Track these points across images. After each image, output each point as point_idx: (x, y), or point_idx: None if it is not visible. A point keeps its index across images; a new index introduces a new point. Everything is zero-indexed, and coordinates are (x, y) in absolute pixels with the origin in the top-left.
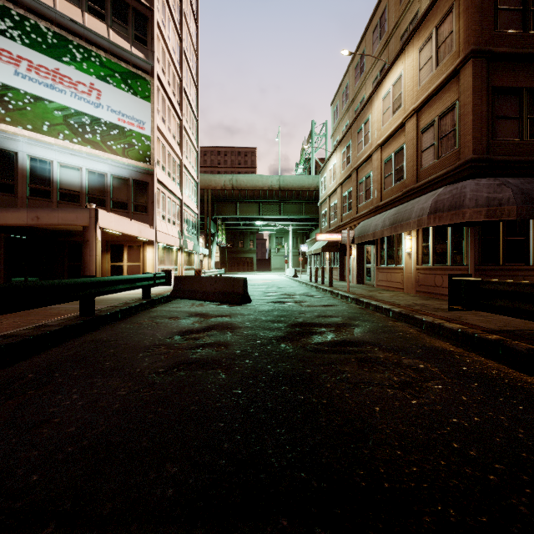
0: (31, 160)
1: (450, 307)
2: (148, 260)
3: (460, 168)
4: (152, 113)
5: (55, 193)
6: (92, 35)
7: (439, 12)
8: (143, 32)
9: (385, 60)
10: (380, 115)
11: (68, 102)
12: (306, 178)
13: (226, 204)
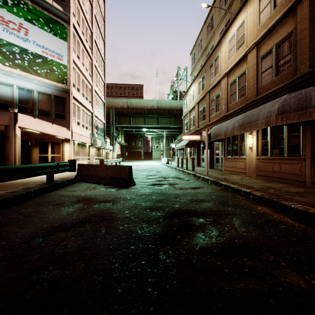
0: None
1: None
2: (66, 153)
3: (299, 79)
4: (68, 50)
5: None
6: None
7: None
8: None
9: (229, 17)
10: (226, 52)
11: (0, 35)
12: (174, 101)
13: (124, 117)
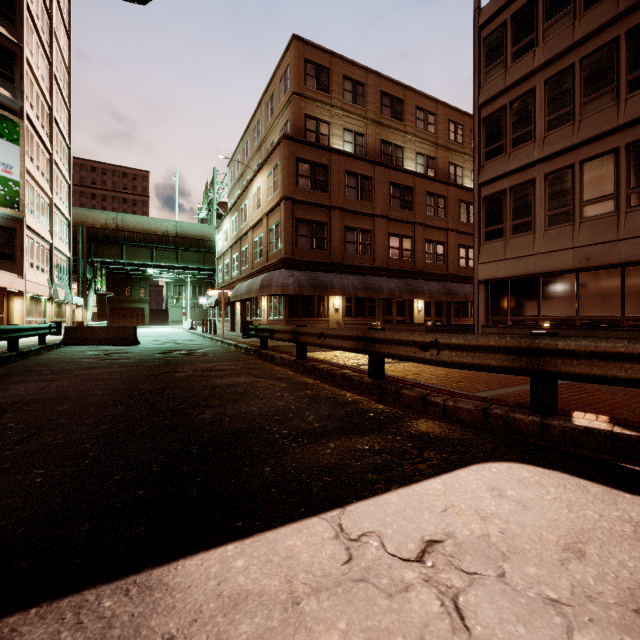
0: None
1: (243, 337)
2: (16, 312)
3: (279, 262)
4: (22, 158)
5: None
6: None
7: (274, 160)
8: (10, 69)
9: (260, 159)
10: (252, 204)
11: None
12: (207, 227)
13: (108, 245)
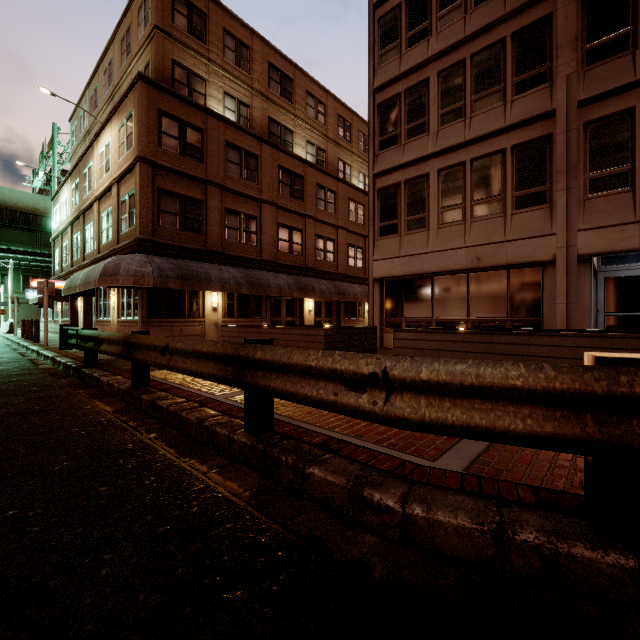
0: None
1: (61, 347)
2: None
3: (132, 243)
4: None
5: None
6: None
7: (127, 108)
8: None
9: None
10: (98, 167)
11: None
12: (42, 198)
13: None
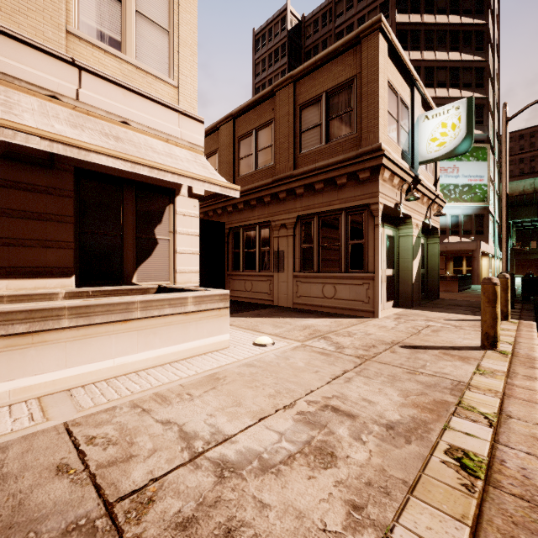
0: None
1: None
2: (483, 266)
3: None
4: (488, 168)
5: None
6: None
7: None
8: (481, 116)
9: None
10: None
11: (443, 181)
12: None
13: (523, 207)
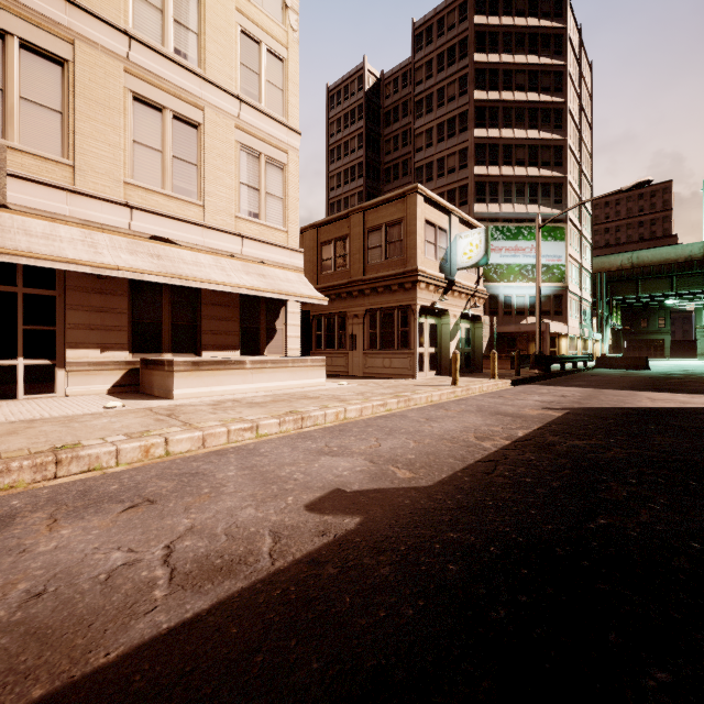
0: (504, 297)
1: None
2: (562, 347)
3: None
4: (566, 248)
5: (514, 312)
6: (530, 215)
7: None
8: (559, 195)
9: None
10: None
11: (520, 261)
12: None
13: (623, 283)
